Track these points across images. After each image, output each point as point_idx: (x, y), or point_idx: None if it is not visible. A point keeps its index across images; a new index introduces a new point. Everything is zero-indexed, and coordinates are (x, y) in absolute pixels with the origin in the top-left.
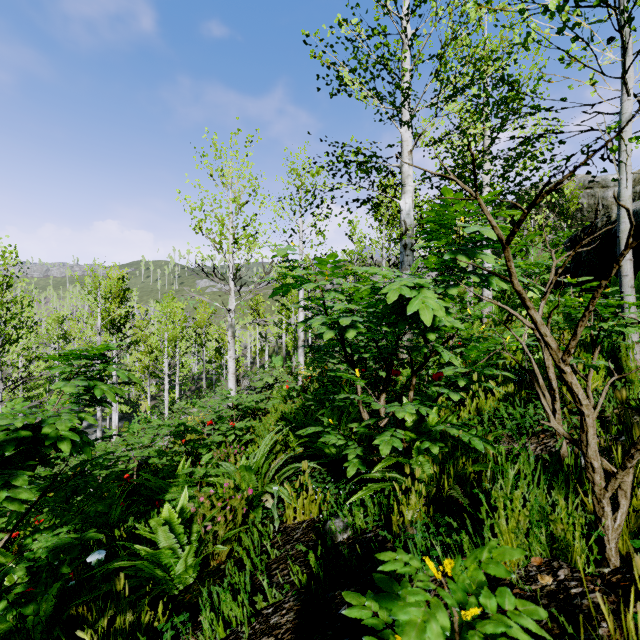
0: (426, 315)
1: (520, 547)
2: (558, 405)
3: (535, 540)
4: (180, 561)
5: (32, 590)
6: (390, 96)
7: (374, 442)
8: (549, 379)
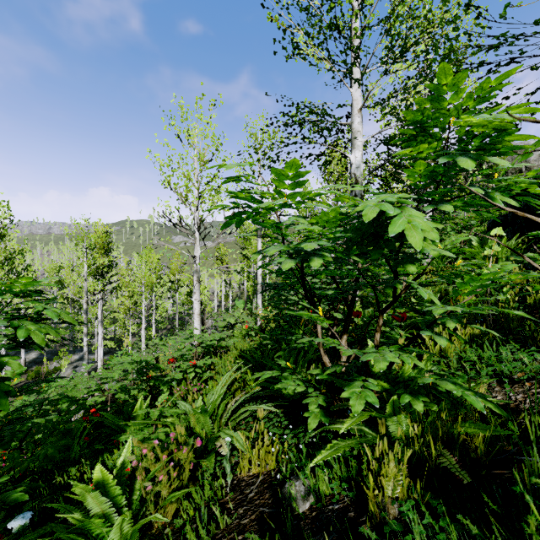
0: (415, 236)
1: None
2: None
3: None
4: (113, 531)
5: None
6: (343, 52)
7: (342, 395)
8: None
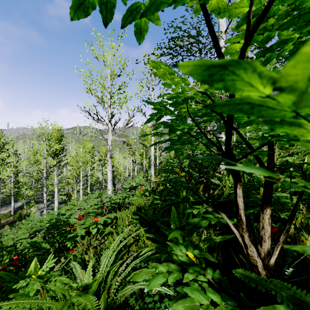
0: None
1: None
2: None
3: None
4: None
5: None
6: None
7: None
8: None
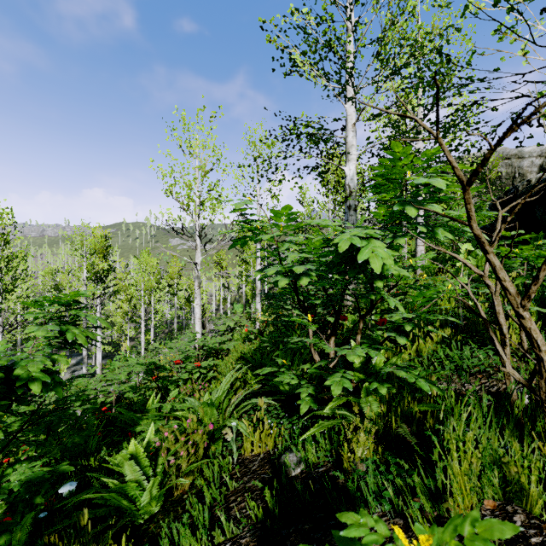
0: (376, 263)
1: (473, 490)
2: (508, 350)
3: (488, 483)
4: (145, 493)
5: (6, 521)
6: (336, 74)
7: (326, 383)
8: (499, 324)
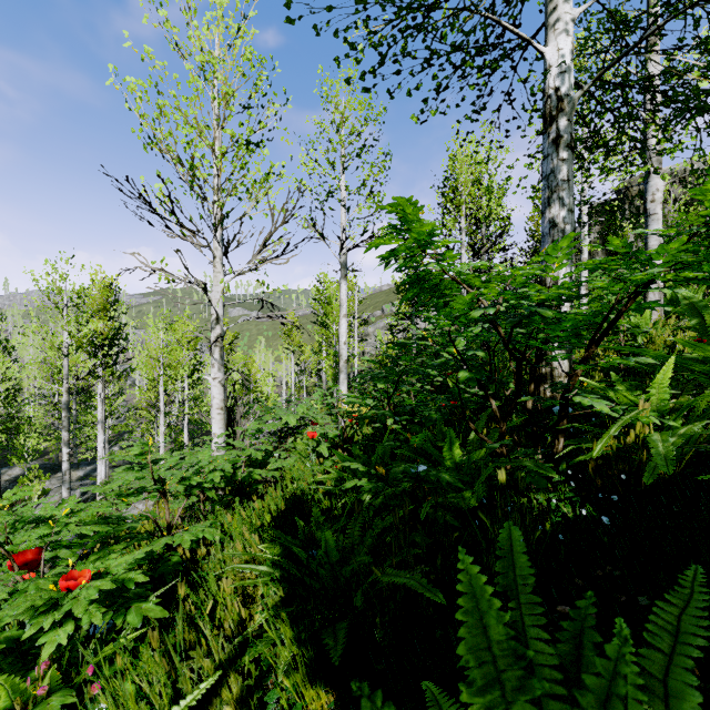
0: None
1: None
2: None
3: None
4: None
5: None
6: None
7: None
8: None
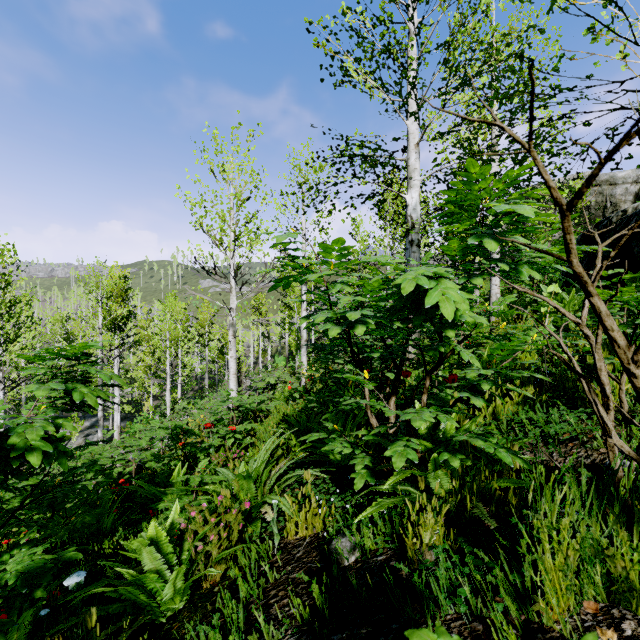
0: (447, 308)
1: (570, 589)
2: (612, 415)
3: (588, 580)
4: (167, 585)
5: None
6: (396, 85)
7: (386, 453)
8: (601, 384)
